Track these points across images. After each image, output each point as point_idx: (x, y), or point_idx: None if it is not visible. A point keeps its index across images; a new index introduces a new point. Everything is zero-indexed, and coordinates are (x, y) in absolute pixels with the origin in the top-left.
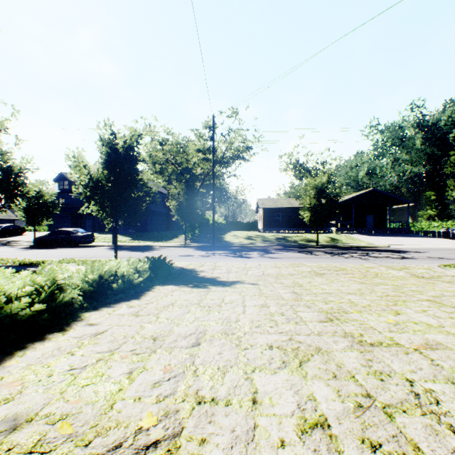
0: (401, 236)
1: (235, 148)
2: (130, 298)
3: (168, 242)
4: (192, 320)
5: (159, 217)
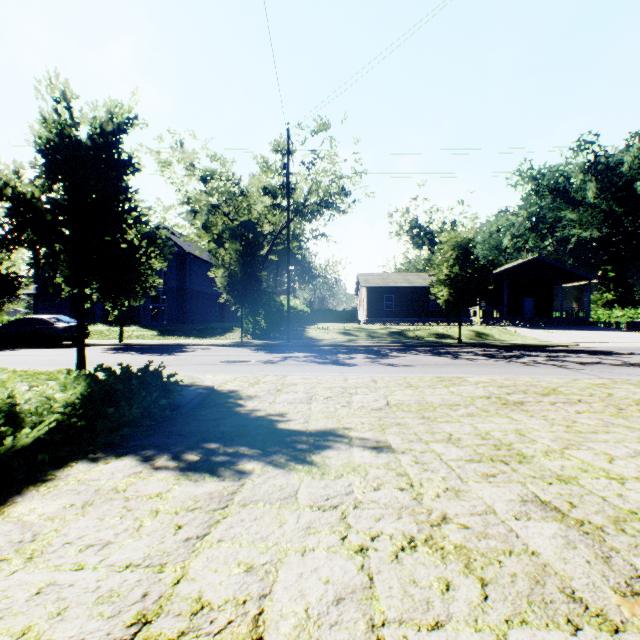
0: (581, 329)
1: (324, 188)
2: None
3: (215, 338)
4: None
5: (207, 302)
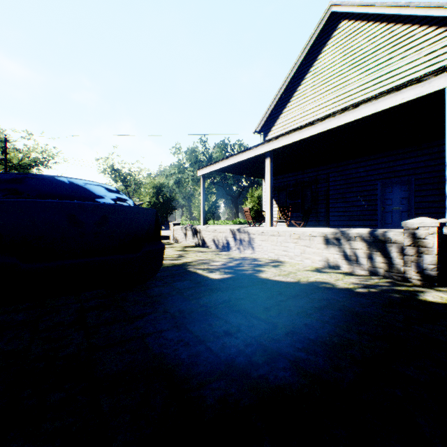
0: (168, 230)
1: (33, 158)
2: None
3: None
4: None
5: None
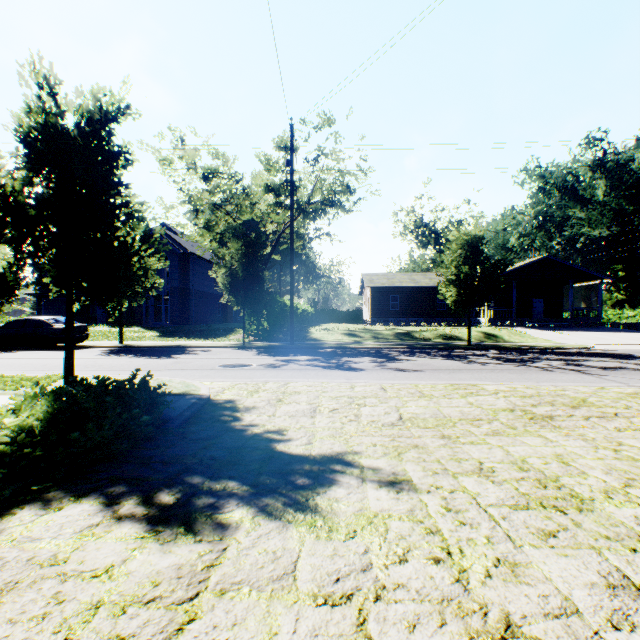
0: (593, 330)
1: (329, 186)
2: None
3: (217, 339)
4: None
5: (210, 302)
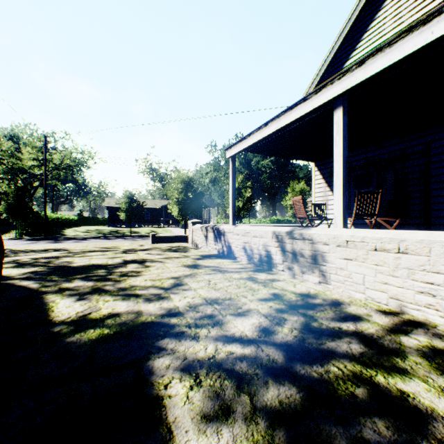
0: None
1: (73, 159)
2: None
3: None
4: None
5: None
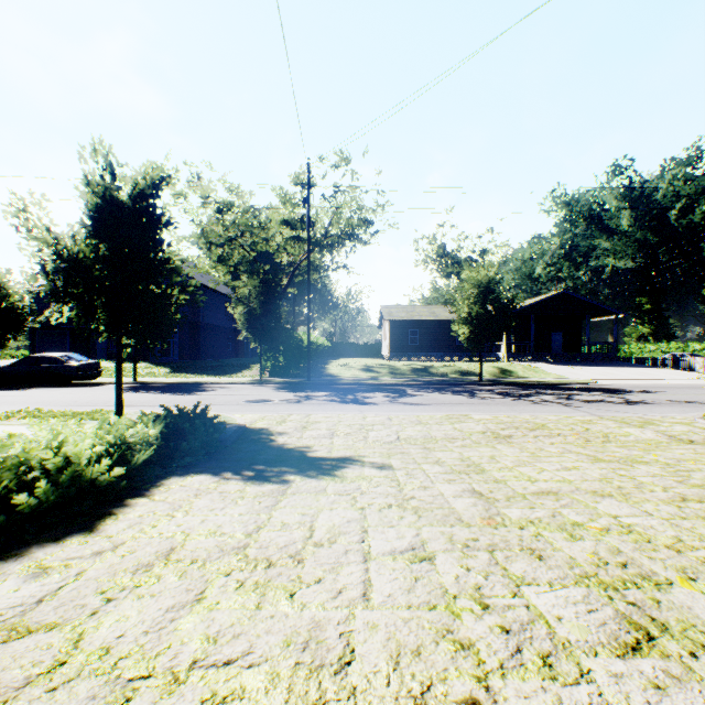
0: (607, 365)
1: (346, 220)
2: (67, 530)
3: (232, 376)
4: (186, 666)
5: (221, 336)
